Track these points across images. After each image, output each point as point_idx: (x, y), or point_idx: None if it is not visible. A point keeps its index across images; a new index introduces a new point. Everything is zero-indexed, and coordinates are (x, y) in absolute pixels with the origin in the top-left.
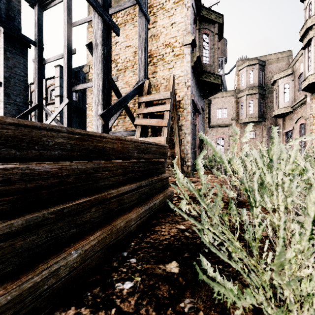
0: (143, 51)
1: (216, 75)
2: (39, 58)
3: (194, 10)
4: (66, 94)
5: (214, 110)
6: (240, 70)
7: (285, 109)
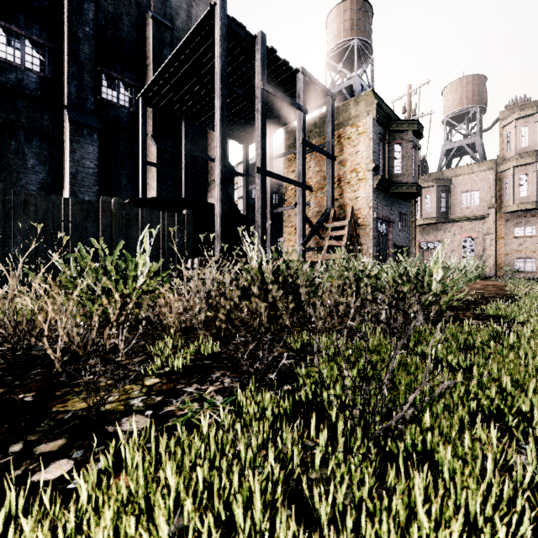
0: (330, 185)
1: (409, 183)
2: (246, 186)
3: (379, 132)
4: (269, 217)
5: (456, 194)
6: (504, 126)
7: None
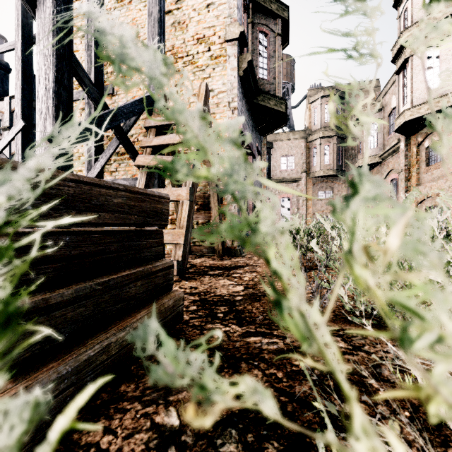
0: (156, 41)
1: (278, 97)
2: None
3: None
4: (20, 112)
5: (277, 157)
6: (312, 103)
7: (372, 158)
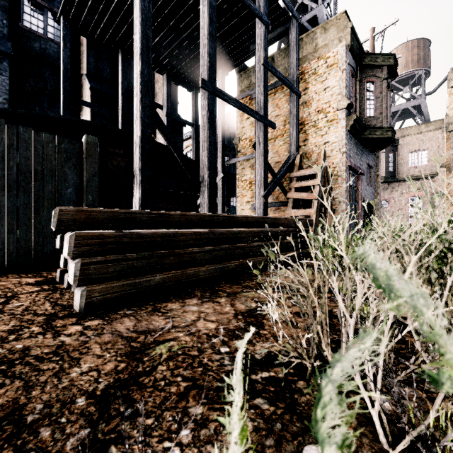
0: (294, 127)
1: (384, 128)
2: (195, 137)
3: (352, 65)
4: (221, 169)
5: (404, 154)
6: None
7: None
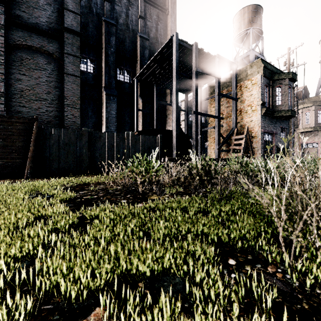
0: (234, 115)
1: (286, 110)
2: (187, 116)
3: (265, 82)
4: (200, 133)
5: None
6: None
7: None
